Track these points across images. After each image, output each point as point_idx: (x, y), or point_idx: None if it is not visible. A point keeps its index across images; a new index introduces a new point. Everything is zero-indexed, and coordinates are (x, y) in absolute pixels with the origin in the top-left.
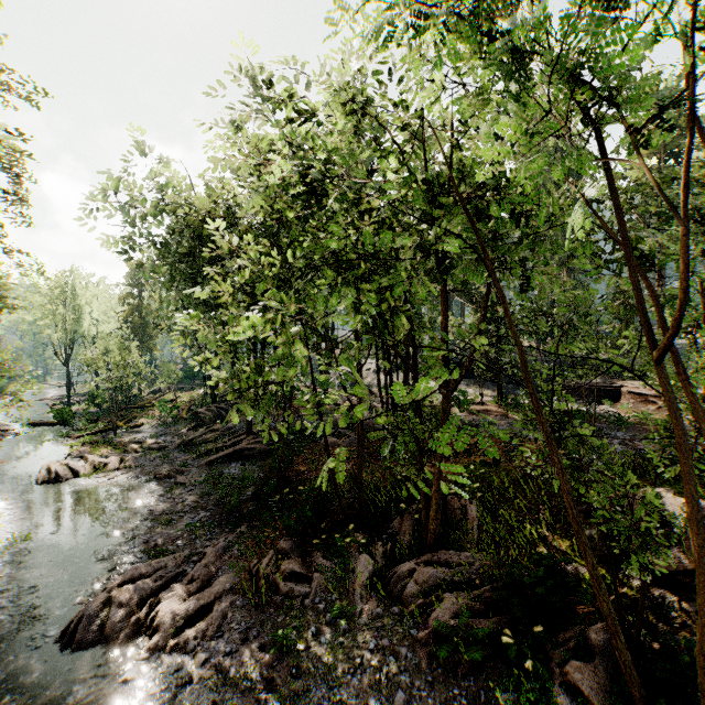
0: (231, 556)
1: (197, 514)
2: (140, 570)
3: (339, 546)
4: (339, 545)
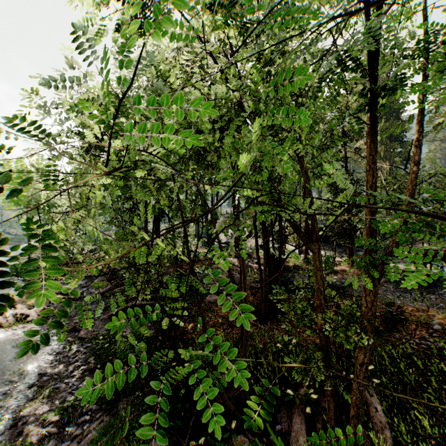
0: None
1: (83, 381)
2: None
3: None
4: None
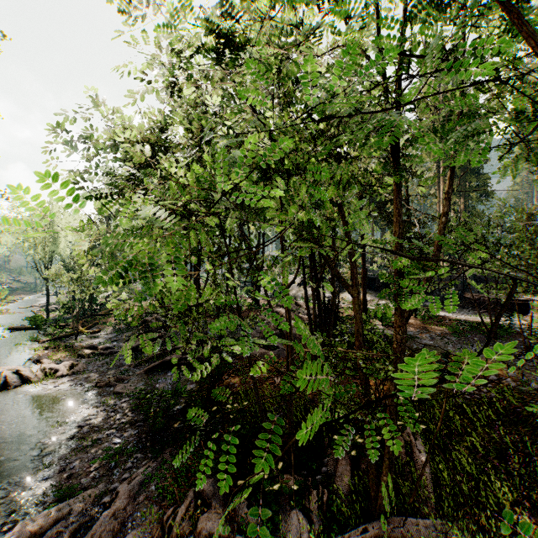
0: (147, 497)
1: (124, 432)
2: (32, 524)
3: (267, 493)
4: (267, 492)
